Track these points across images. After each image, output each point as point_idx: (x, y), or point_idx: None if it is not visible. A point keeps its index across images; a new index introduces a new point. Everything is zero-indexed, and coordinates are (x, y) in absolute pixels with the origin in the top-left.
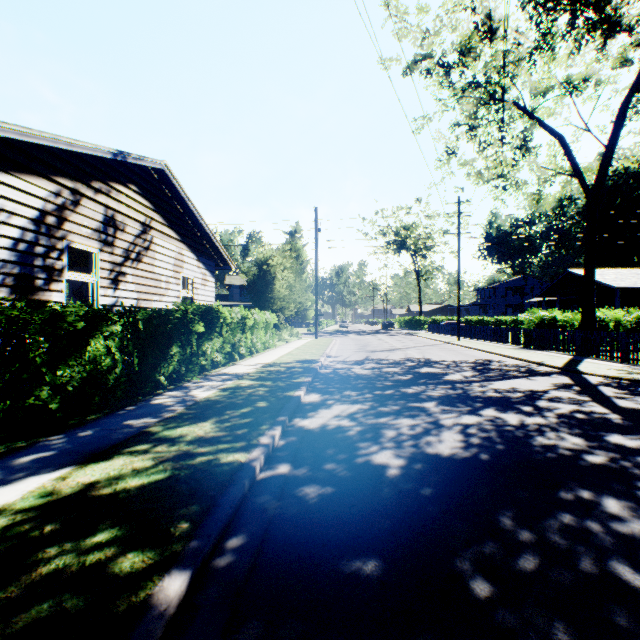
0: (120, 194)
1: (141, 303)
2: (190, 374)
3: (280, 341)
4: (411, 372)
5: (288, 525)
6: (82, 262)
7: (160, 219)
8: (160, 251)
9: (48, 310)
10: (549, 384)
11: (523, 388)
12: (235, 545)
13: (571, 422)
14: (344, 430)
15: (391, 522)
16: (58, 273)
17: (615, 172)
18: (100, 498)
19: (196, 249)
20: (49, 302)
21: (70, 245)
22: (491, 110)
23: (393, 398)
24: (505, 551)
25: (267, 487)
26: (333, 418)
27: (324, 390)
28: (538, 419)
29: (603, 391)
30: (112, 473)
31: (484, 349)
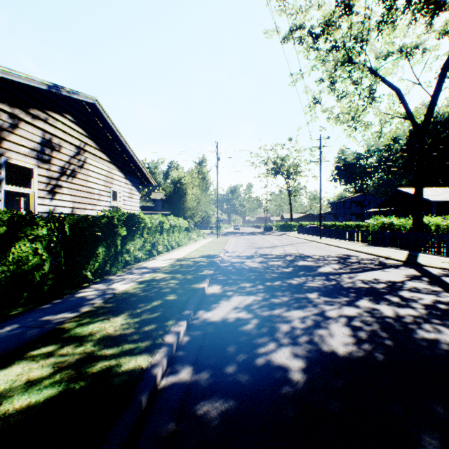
0: (56, 121)
1: (76, 211)
2: (114, 269)
3: (190, 240)
4: (291, 265)
5: None
6: None
7: (93, 144)
8: (93, 170)
9: None
10: (402, 275)
11: (383, 279)
12: None
13: (438, 313)
14: (243, 323)
15: None
16: None
17: None
18: None
19: (124, 169)
20: None
21: (8, 161)
22: (345, 70)
23: (281, 289)
24: None
25: (166, 401)
26: (232, 310)
27: (224, 282)
28: (409, 310)
29: (448, 282)
30: (2, 387)
31: (341, 246)
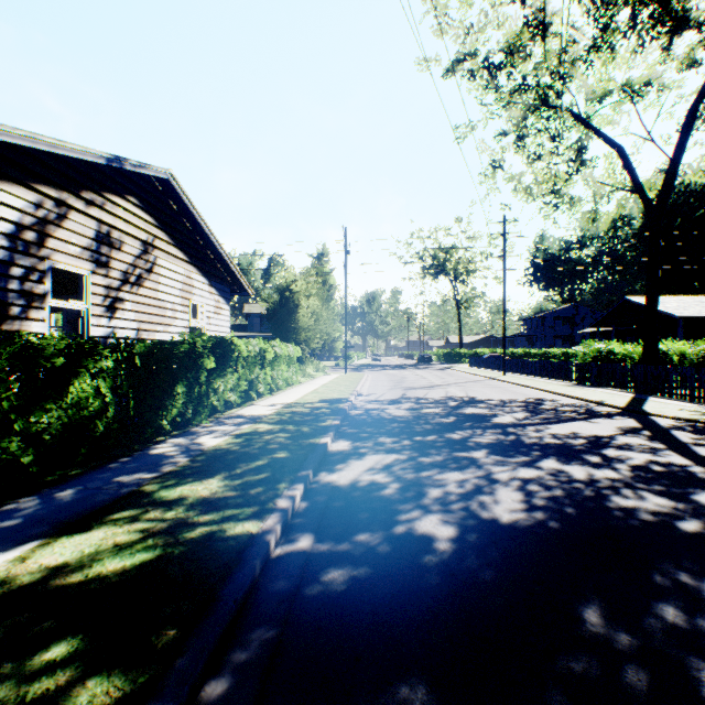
0: (116, 207)
1: (142, 334)
2: (198, 417)
3: (305, 377)
4: (454, 413)
5: (309, 627)
6: (77, 287)
7: (165, 237)
8: (165, 274)
9: (18, 343)
10: (614, 428)
11: (585, 433)
12: (238, 660)
13: (649, 476)
14: (379, 488)
15: (444, 621)
16: (39, 299)
17: (674, 190)
18: (65, 589)
19: (208, 272)
20: (20, 333)
21: (54, 266)
22: (541, 118)
23: (436, 446)
24: (599, 667)
25: (284, 568)
26: (366, 472)
27: (355, 436)
28: (609, 472)
29: (678, 436)
30: (87, 551)
31: (534, 386)
